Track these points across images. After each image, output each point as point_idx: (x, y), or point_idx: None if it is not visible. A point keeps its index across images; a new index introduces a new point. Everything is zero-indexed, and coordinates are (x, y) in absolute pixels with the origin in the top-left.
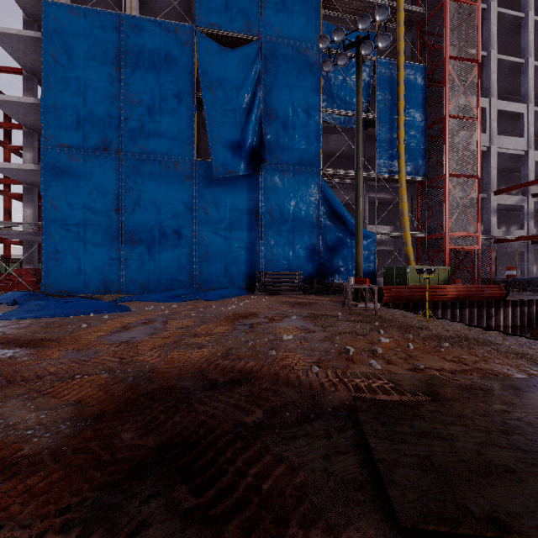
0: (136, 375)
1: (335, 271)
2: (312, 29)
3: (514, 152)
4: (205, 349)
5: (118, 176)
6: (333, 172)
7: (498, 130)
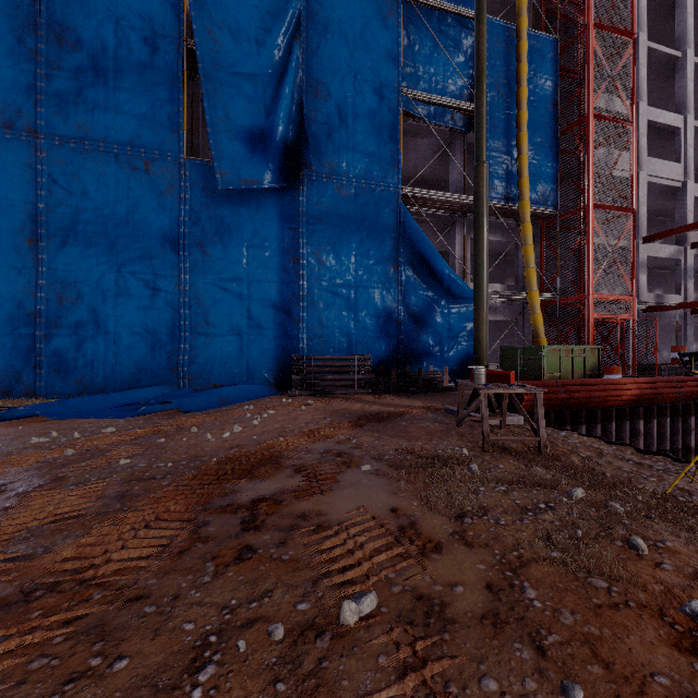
0: None
1: (423, 353)
2: None
3: (667, 183)
4: None
5: (34, 177)
6: (419, 194)
7: None
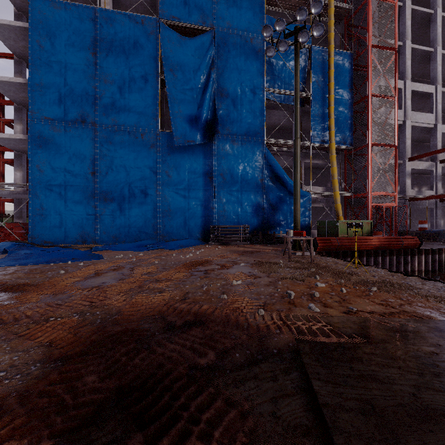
0: (104, 317)
1: (277, 224)
2: (257, 21)
3: (425, 125)
4: (165, 293)
5: (94, 144)
6: (275, 142)
7: (412, 107)
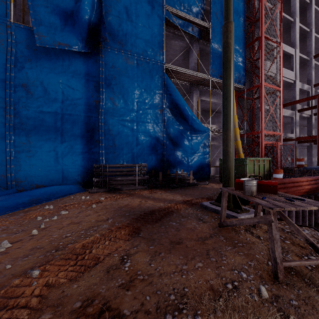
0: None
1: (177, 162)
2: None
3: (288, 80)
4: None
5: None
6: (175, 69)
7: None
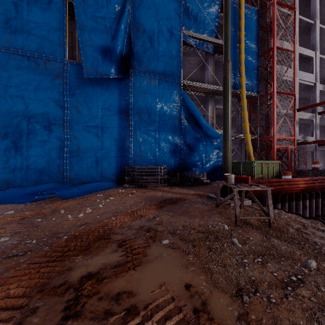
0: None
1: (193, 165)
2: None
3: (307, 83)
4: None
5: None
6: (191, 84)
7: None
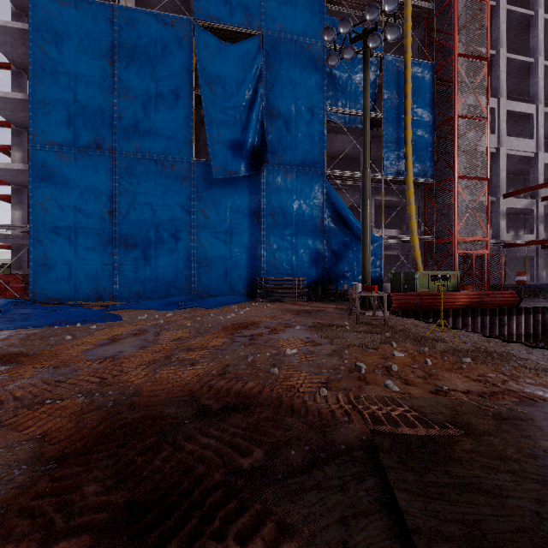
0: (117, 399)
1: (340, 276)
2: (316, 23)
3: (523, 154)
4: (199, 366)
5: (112, 176)
6: (338, 174)
7: (507, 132)
